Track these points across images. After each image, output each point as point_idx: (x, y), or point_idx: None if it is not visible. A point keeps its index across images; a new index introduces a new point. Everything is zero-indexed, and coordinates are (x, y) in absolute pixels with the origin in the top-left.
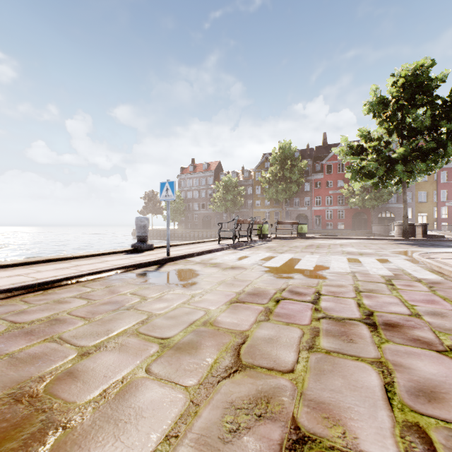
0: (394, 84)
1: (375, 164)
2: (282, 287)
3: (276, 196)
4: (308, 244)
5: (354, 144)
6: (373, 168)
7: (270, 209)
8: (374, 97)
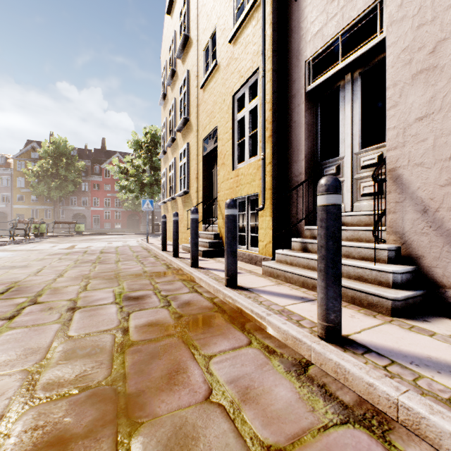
0: (146, 135)
1: (134, 184)
2: (70, 251)
3: (48, 193)
4: (85, 239)
5: (123, 166)
6: (133, 187)
7: (39, 206)
8: (134, 139)
